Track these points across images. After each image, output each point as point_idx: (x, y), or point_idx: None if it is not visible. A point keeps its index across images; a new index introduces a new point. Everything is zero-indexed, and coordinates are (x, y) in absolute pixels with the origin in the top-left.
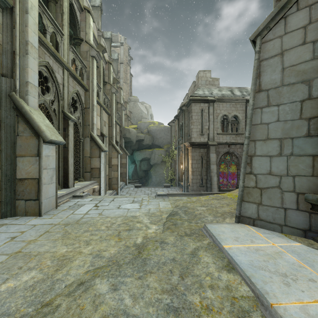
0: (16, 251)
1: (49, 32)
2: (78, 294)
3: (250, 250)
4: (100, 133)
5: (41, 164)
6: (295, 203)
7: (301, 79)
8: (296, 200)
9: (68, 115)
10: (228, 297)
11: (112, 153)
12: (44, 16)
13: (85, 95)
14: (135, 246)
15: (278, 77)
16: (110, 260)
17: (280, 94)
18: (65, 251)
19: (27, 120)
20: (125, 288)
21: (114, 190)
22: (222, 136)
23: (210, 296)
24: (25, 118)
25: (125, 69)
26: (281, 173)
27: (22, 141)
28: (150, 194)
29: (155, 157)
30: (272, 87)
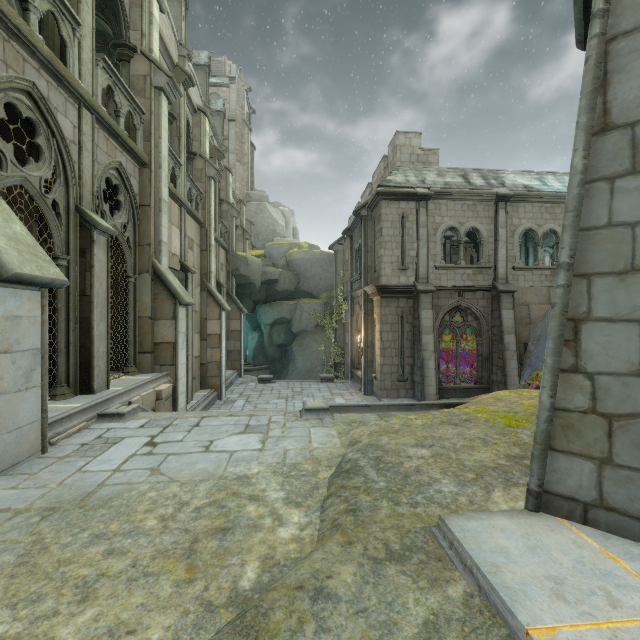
0: None
1: (38, 7)
2: None
3: None
4: (180, 265)
5: None
6: None
7: None
8: None
9: (91, 218)
10: None
11: (207, 309)
12: None
13: (141, 175)
14: (235, 602)
15: None
16: None
17: None
18: None
19: None
20: None
21: (212, 389)
22: (447, 272)
23: None
24: None
25: (241, 133)
26: None
27: None
28: (291, 396)
29: (303, 317)
30: None
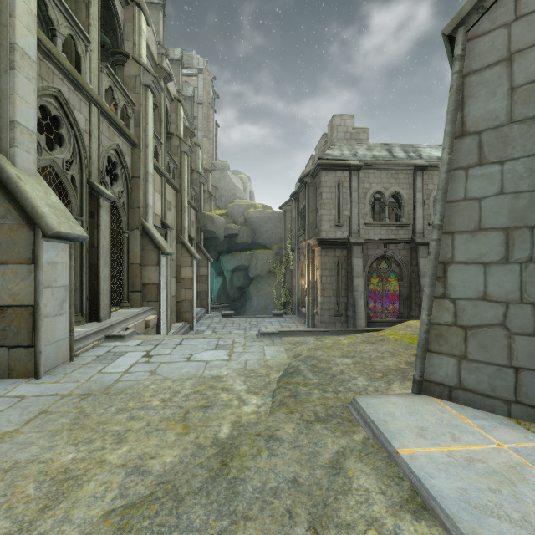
0: None
1: (62, 33)
2: None
3: (455, 460)
4: (161, 223)
5: (40, 279)
6: None
7: None
8: None
9: (98, 188)
10: None
11: (181, 258)
12: (51, 3)
13: (133, 154)
14: (217, 444)
15: (500, 107)
16: (161, 480)
17: (506, 140)
18: (70, 459)
19: (12, 194)
20: None
21: (186, 321)
22: (374, 228)
23: None
24: (7, 190)
25: (207, 114)
26: (508, 298)
27: (2, 235)
28: (248, 328)
29: (258, 264)
30: (488, 127)
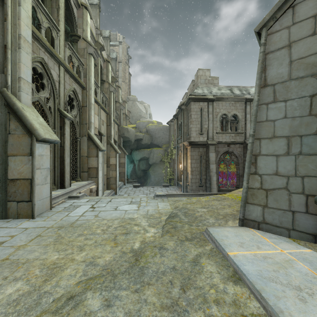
0: (2, 258)
1: (44, 26)
2: (66, 312)
3: (257, 257)
4: (98, 132)
5: (34, 164)
6: (304, 206)
7: (311, 72)
8: (306, 203)
9: (64, 113)
10: (236, 315)
11: (110, 153)
12: (38, 10)
13: (82, 93)
14: (133, 252)
15: (285, 71)
16: (104, 268)
17: (287, 89)
18: (56, 258)
19: (19, 117)
20: (120, 304)
21: (112, 189)
22: (222, 135)
23: (216, 314)
24: (17, 115)
25: (124, 68)
26: (289, 174)
27: (14, 140)
28: (148, 193)
29: (154, 156)
30: (278, 82)
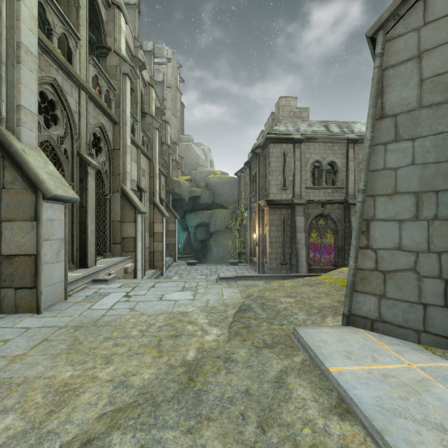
0: None
1: (57, 32)
2: None
3: (374, 376)
4: (137, 187)
5: (41, 233)
6: (441, 296)
7: None
8: (444, 292)
9: (86, 159)
10: None
11: (154, 216)
12: (48, 8)
13: (114, 130)
14: (185, 365)
15: (412, 95)
16: (141, 392)
17: (416, 121)
18: (69, 376)
19: (18, 164)
20: None
21: (157, 269)
22: (314, 191)
23: None
24: (14, 161)
25: (174, 96)
26: (418, 248)
27: (11, 198)
28: (209, 274)
29: (217, 221)
30: (402, 111)
